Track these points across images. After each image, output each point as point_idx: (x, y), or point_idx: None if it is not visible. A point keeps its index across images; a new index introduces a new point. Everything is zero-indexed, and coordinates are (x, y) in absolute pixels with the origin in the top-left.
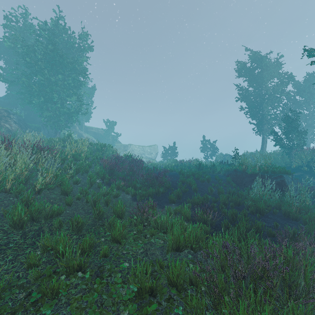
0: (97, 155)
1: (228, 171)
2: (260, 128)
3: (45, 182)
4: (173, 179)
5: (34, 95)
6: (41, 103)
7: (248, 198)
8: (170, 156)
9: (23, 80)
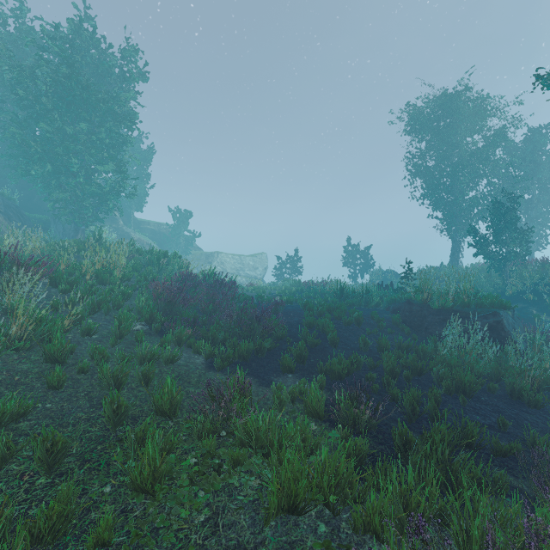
0: (149, 272)
1: (395, 302)
2: (448, 224)
3: (10, 335)
4: (291, 320)
5: (33, 159)
6: (46, 175)
7: (438, 358)
8: (289, 273)
9: (13, 131)
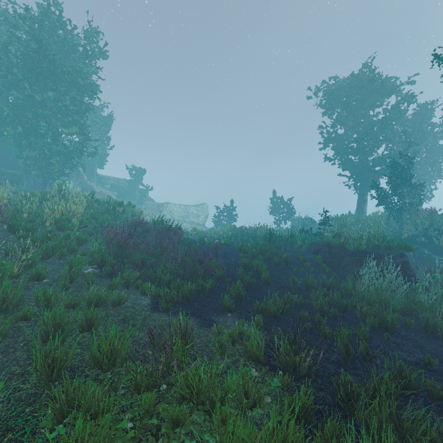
0: (105, 220)
1: (315, 244)
2: (355, 181)
3: None
4: (229, 261)
5: (6, 122)
6: (17, 136)
7: (358, 295)
8: (226, 220)
9: None
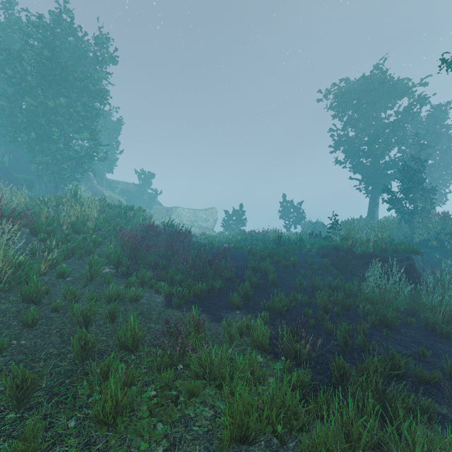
0: (117, 224)
1: (323, 248)
2: (366, 184)
3: None
4: (238, 263)
5: (20, 128)
6: (31, 142)
7: (362, 296)
8: (235, 224)
9: (2, 104)
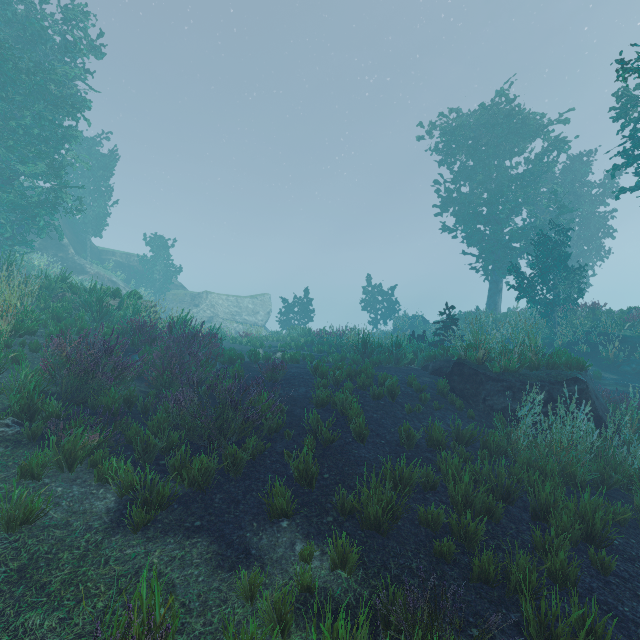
0: (77, 321)
1: (434, 359)
2: (485, 262)
3: None
4: (295, 392)
5: None
6: None
7: (521, 458)
8: (297, 319)
9: None
